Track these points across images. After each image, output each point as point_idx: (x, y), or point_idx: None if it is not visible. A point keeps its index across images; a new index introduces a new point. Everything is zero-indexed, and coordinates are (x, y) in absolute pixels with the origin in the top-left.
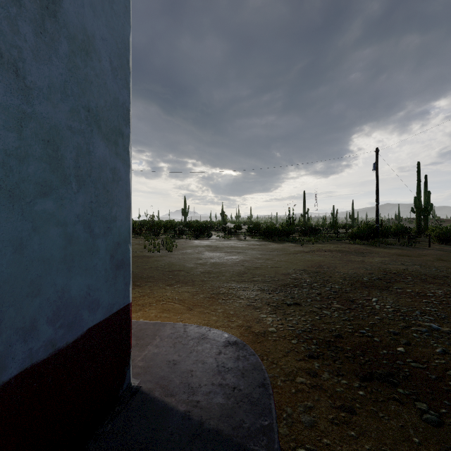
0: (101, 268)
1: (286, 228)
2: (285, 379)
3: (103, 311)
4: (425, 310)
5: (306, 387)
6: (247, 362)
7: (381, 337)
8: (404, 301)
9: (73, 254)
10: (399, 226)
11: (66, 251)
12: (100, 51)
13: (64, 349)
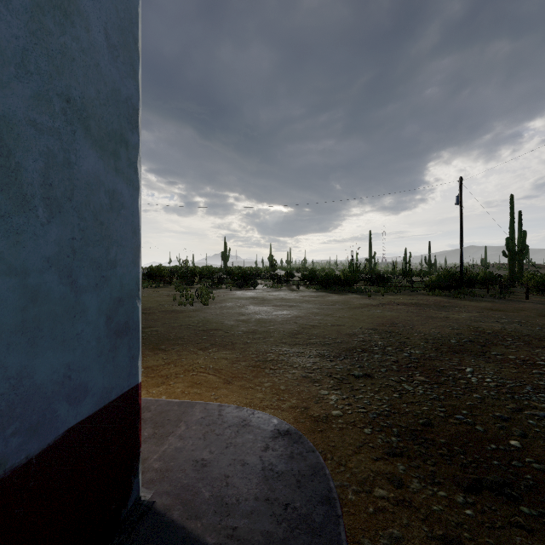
0: (91, 337)
1: (349, 276)
2: (359, 490)
3: (95, 399)
4: (539, 385)
5: (389, 503)
6: (304, 463)
7: (485, 424)
8: (509, 373)
9: (40, 317)
10: (487, 273)
11: (26, 315)
12: (88, 16)
13: (22, 468)
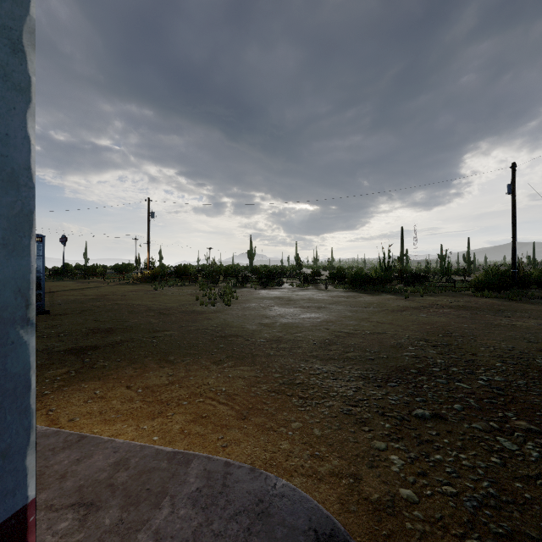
0: None
1: (381, 275)
2: None
3: None
4: None
5: None
6: None
7: None
8: None
9: None
10: None
11: None
12: None
13: None
